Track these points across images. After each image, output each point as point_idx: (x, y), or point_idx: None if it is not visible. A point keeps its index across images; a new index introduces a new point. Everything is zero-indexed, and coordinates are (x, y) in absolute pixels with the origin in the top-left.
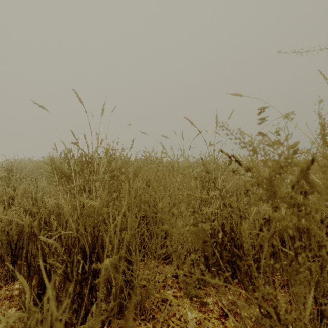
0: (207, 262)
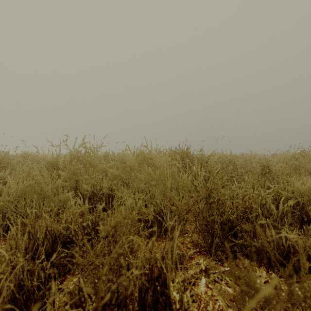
0: None
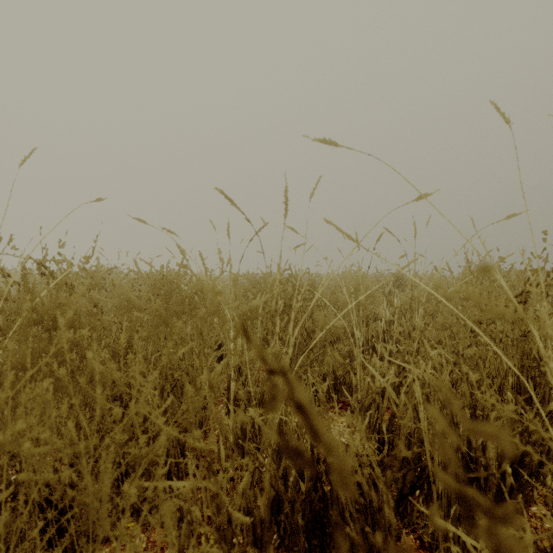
0: (259, 546)
